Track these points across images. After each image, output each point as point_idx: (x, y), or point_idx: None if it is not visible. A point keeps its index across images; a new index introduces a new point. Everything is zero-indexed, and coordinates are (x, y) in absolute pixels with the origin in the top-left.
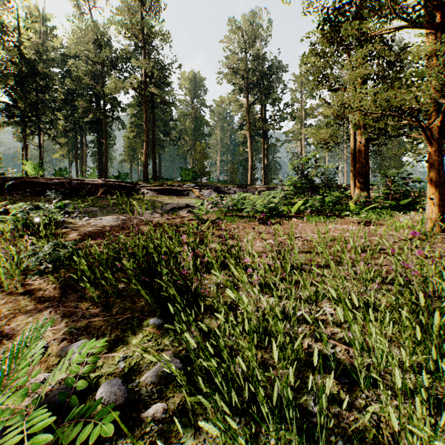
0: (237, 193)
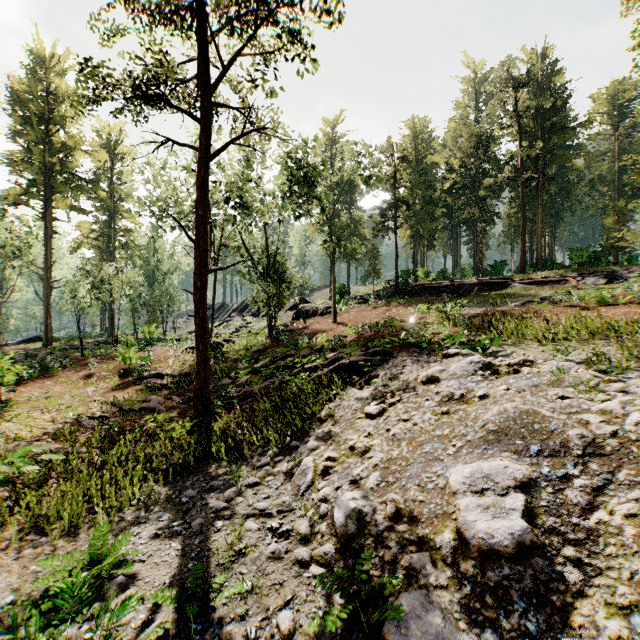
0: None
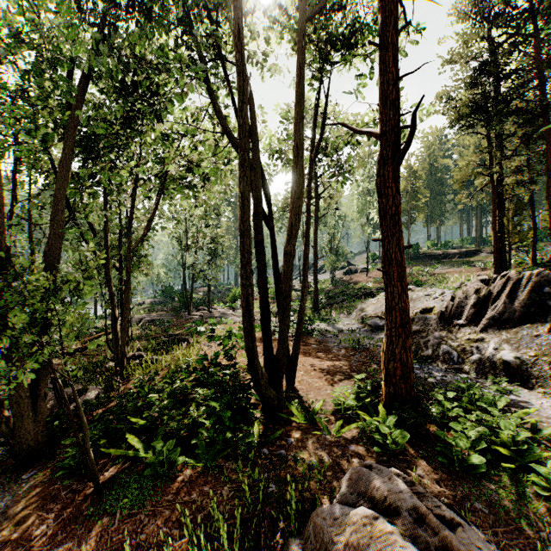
0: None
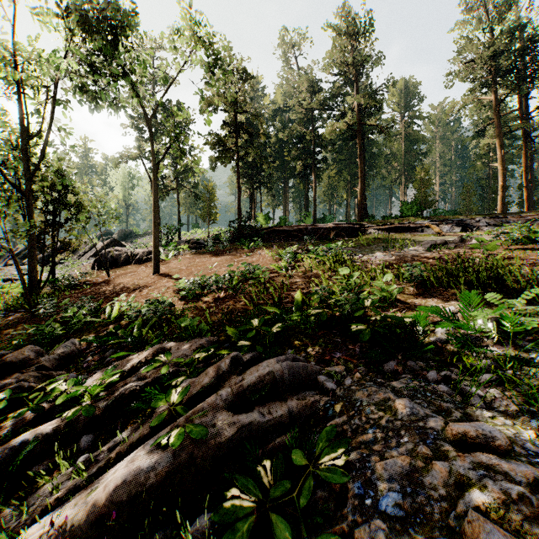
0: (491, 225)
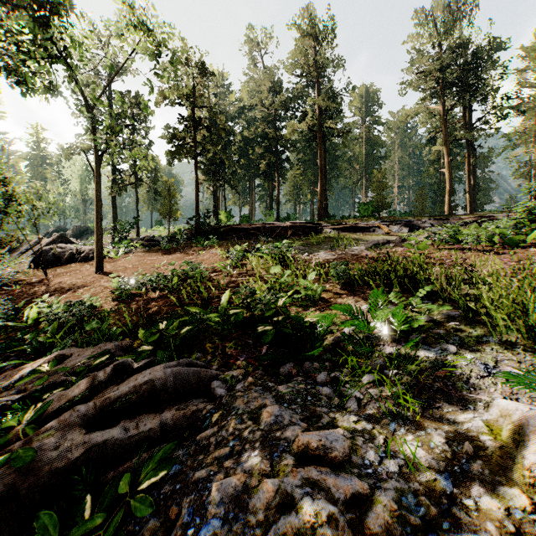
0: (435, 227)
